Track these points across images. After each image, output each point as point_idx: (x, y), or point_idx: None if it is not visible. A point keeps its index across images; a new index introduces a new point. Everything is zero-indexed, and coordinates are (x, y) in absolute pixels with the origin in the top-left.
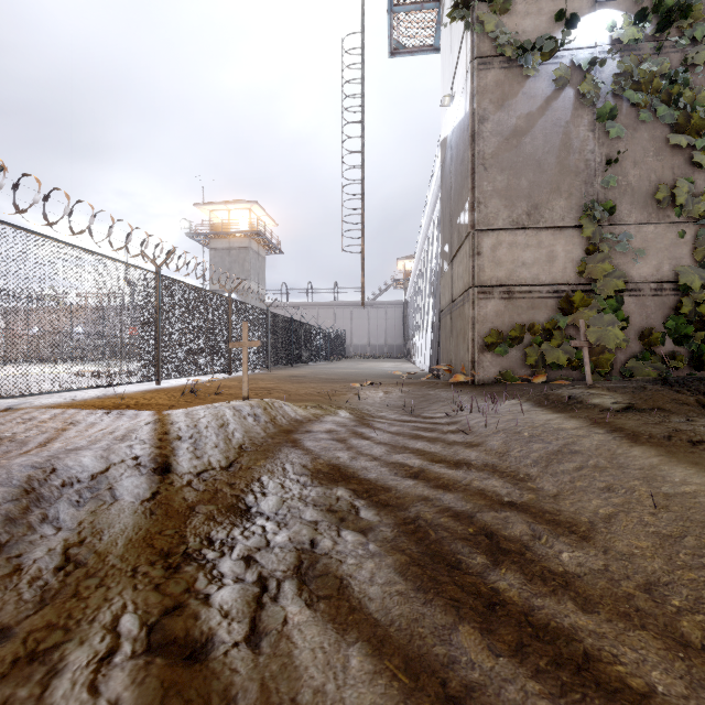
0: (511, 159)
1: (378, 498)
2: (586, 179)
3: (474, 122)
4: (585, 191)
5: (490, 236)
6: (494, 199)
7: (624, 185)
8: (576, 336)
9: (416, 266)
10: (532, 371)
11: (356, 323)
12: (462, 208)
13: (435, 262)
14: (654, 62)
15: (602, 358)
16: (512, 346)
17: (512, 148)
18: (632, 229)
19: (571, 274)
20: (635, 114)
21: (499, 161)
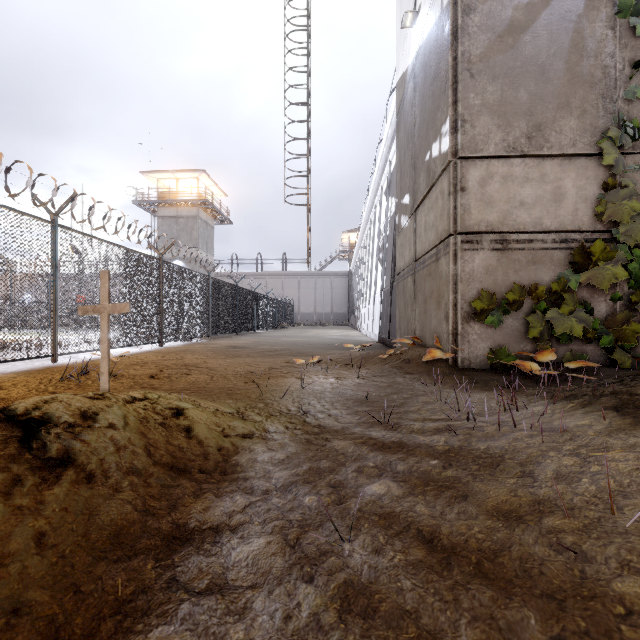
0: (506, 63)
1: None
2: (604, 91)
3: (456, 14)
4: (603, 107)
5: (478, 166)
6: (483, 117)
7: None
8: (591, 300)
9: (362, 236)
10: (533, 347)
11: (303, 292)
12: (434, 137)
13: (385, 226)
14: None
15: (628, 329)
16: (508, 313)
17: (507, 48)
18: None
19: (583, 218)
20: None
21: (490, 65)
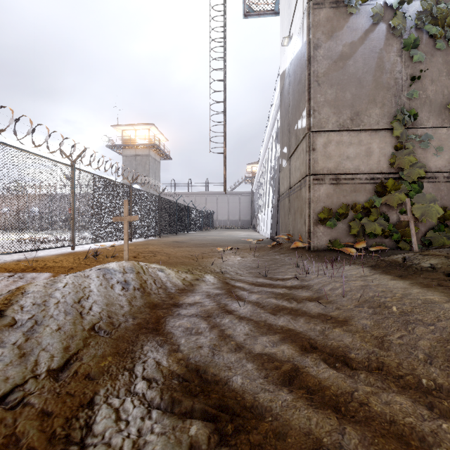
0: (338, 77)
1: (248, 437)
2: (395, 92)
3: (310, 49)
4: (394, 102)
5: (322, 136)
6: (325, 108)
7: (423, 98)
8: (388, 213)
9: (260, 167)
10: (354, 240)
11: (220, 205)
12: (299, 117)
13: (274, 163)
14: (447, 4)
15: (408, 229)
16: (339, 220)
17: (339, 68)
18: (430, 131)
19: (383, 166)
20: (432, 43)
21: (329, 78)
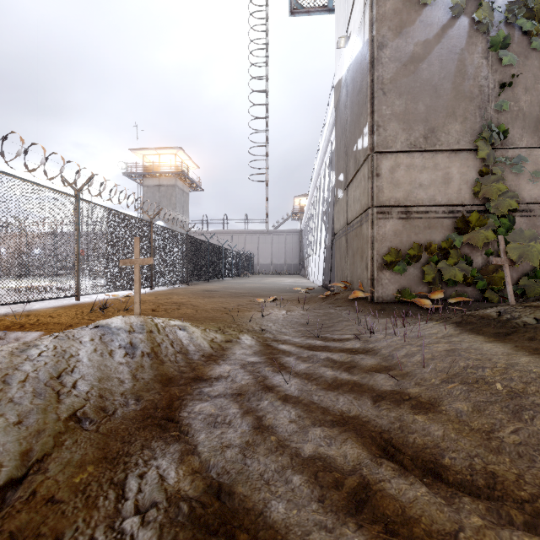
0: (409, 84)
1: None
2: (480, 104)
3: (373, 49)
4: (479, 115)
5: (389, 158)
6: (392, 123)
7: (515, 110)
8: (471, 255)
9: (310, 200)
10: (429, 288)
11: (262, 247)
12: (359, 135)
13: (327, 195)
14: None
15: (496, 276)
16: (410, 264)
17: (410, 73)
18: (524, 152)
19: (465, 195)
20: (526, 42)
21: (397, 86)
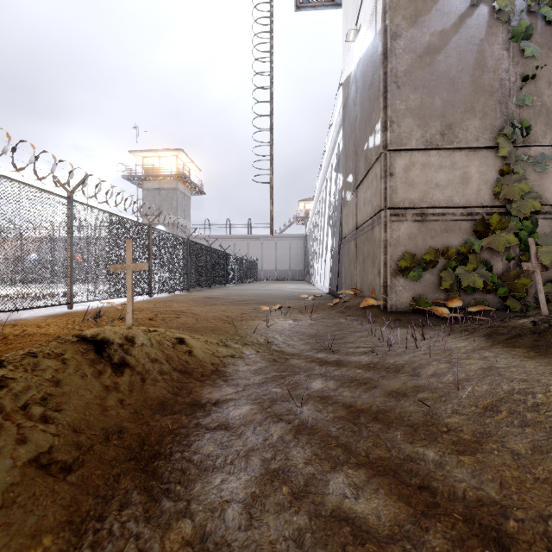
0: (424, 77)
1: None
2: (501, 98)
3: (386, 39)
4: (500, 110)
5: (403, 156)
6: (407, 119)
7: (538, 105)
8: (490, 260)
9: (315, 204)
10: (446, 296)
11: (266, 252)
12: (370, 132)
13: (334, 198)
14: None
15: (519, 282)
16: (426, 270)
17: (426, 65)
18: (547, 151)
19: (485, 196)
20: (549, 32)
21: (412, 79)
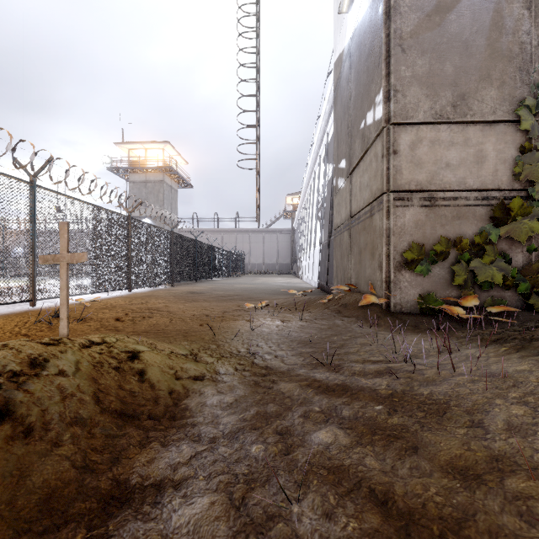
0: (434, 39)
1: None
2: (521, 64)
3: None
4: (520, 79)
5: (409, 131)
6: (413, 87)
7: None
8: (509, 251)
9: (303, 198)
10: (458, 293)
11: (253, 246)
12: (369, 107)
13: (323, 189)
14: None
15: None
16: (435, 263)
17: (435, 26)
18: None
19: (502, 178)
20: None
21: (419, 41)
